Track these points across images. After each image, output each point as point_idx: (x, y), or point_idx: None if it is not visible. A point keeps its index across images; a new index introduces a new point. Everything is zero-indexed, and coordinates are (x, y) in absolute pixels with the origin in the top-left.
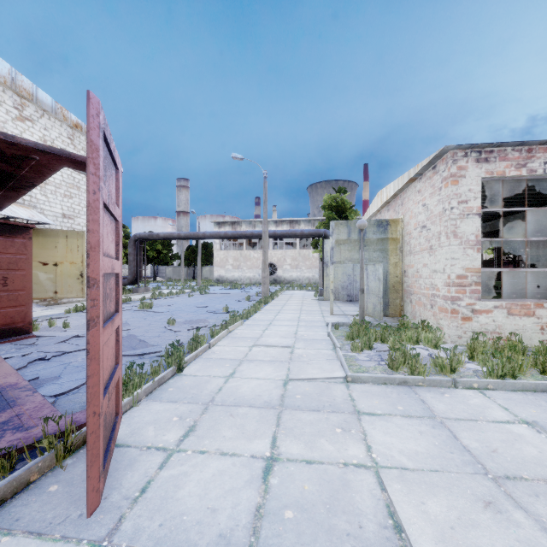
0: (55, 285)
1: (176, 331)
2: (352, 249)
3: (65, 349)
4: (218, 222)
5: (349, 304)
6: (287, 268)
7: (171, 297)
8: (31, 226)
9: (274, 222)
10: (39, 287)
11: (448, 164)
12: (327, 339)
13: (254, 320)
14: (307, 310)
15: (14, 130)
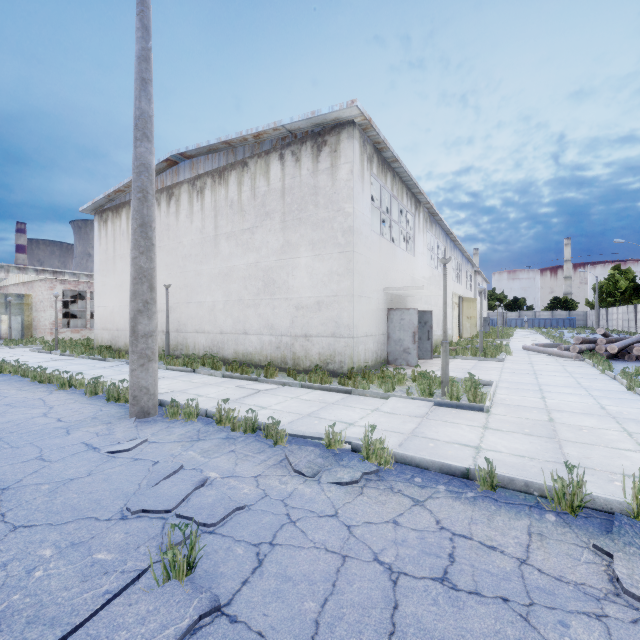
0: None
1: None
2: (1, 308)
3: None
4: None
5: None
6: None
7: None
8: None
9: None
10: None
11: (50, 283)
12: None
13: None
14: None
15: None
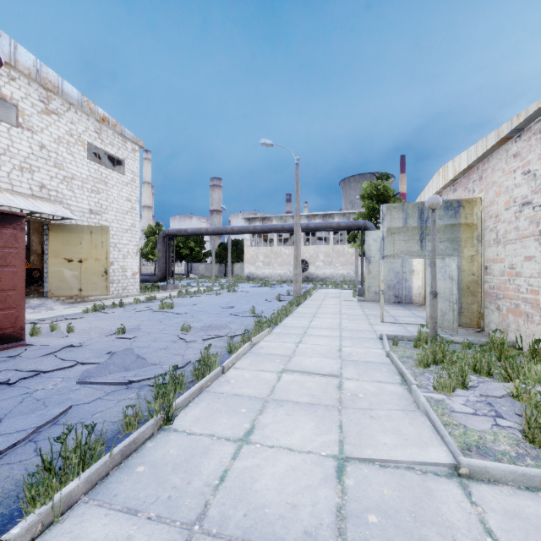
0: (79, 283)
1: (188, 341)
2: (410, 240)
3: (44, 366)
4: (248, 218)
5: (398, 307)
6: (320, 265)
7: (197, 296)
8: (20, 214)
9: (306, 217)
10: (64, 284)
11: None
12: (387, 363)
13: (284, 328)
14: (348, 314)
15: (39, 124)
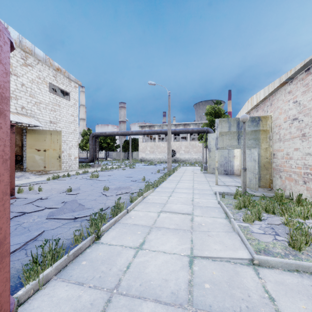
0: (44, 163)
1: (108, 195)
2: (232, 139)
3: (27, 209)
4: (141, 126)
5: (226, 176)
6: (182, 153)
7: (112, 170)
8: (12, 124)
9: (174, 125)
10: (35, 164)
11: None
12: (218, 207)
13: (162, 188)
14: (197, 181)
15: (21, 71)
